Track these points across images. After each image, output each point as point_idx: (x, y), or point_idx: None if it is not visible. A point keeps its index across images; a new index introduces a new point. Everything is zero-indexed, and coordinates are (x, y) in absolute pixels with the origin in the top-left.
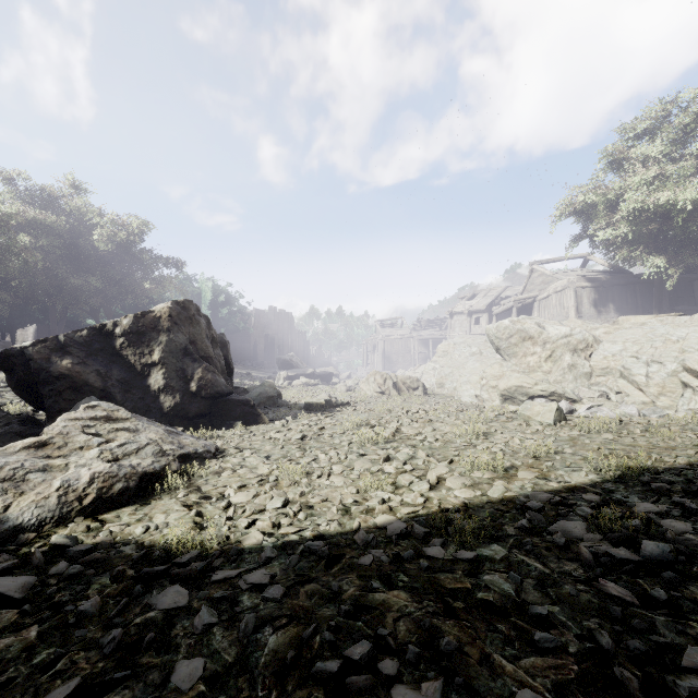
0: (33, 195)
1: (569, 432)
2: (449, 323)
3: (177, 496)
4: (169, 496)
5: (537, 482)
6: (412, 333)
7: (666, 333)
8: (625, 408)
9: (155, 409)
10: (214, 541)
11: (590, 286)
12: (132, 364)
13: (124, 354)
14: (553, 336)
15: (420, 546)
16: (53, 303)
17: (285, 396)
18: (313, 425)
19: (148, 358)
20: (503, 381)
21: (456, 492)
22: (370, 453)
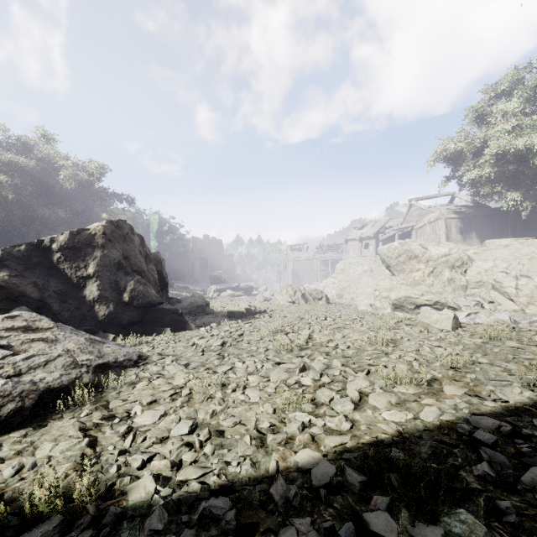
0: (10, 143)
1: (472, 339)
2: (345, 247)
3: (79, 415)
4: (71, 415)
5: (469, 400)
6: (315, 255)
7: (531, 252)
8: (498, 315)
9: (90, 317)
10: (86, 499)
11: (457, 217)
12: (69, 277)
13: (61, 268)
14: (434, 255)
15: (359, 509)
16: (28, 230)
17: (213, 305)
18: (233, 332)
19: (84, 271)
20: (394, 292)
21: (384, 414)
22: (285, 361)
